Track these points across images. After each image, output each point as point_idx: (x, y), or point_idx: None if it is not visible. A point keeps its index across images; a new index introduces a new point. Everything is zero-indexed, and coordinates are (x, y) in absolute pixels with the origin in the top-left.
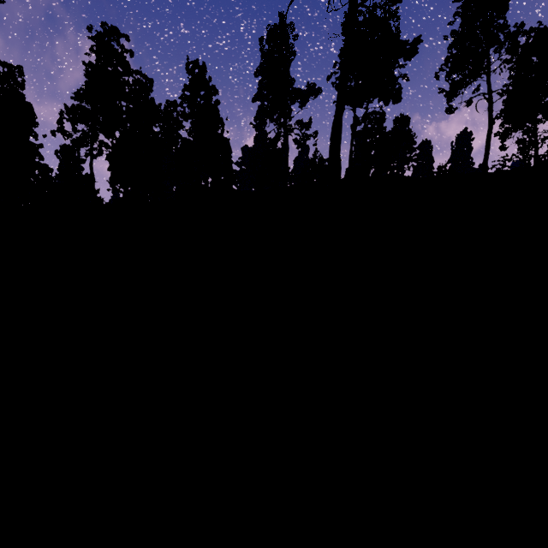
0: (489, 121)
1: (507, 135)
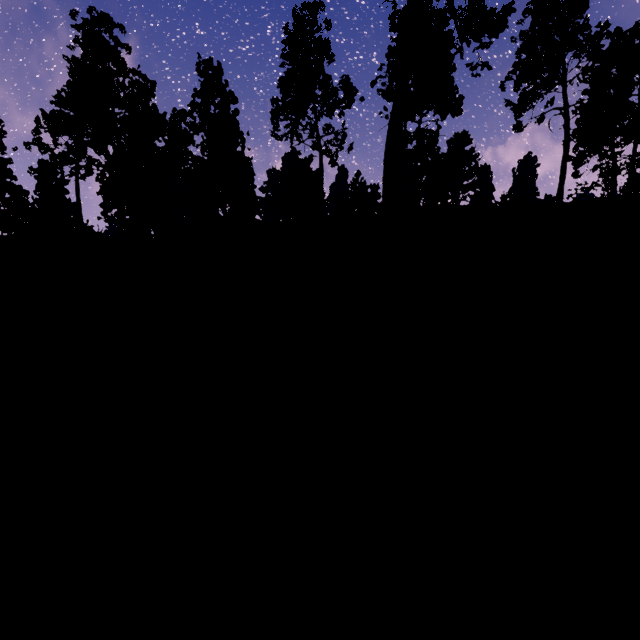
0: (565, 141)
1: (581, 160)
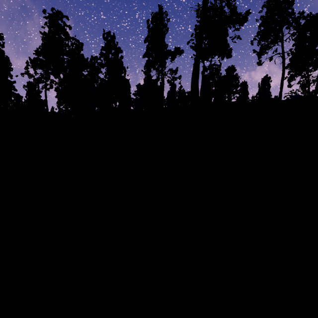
0: (282, 69)
1: (292, 78)
